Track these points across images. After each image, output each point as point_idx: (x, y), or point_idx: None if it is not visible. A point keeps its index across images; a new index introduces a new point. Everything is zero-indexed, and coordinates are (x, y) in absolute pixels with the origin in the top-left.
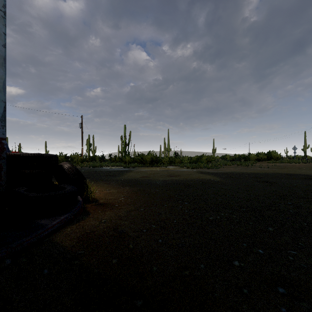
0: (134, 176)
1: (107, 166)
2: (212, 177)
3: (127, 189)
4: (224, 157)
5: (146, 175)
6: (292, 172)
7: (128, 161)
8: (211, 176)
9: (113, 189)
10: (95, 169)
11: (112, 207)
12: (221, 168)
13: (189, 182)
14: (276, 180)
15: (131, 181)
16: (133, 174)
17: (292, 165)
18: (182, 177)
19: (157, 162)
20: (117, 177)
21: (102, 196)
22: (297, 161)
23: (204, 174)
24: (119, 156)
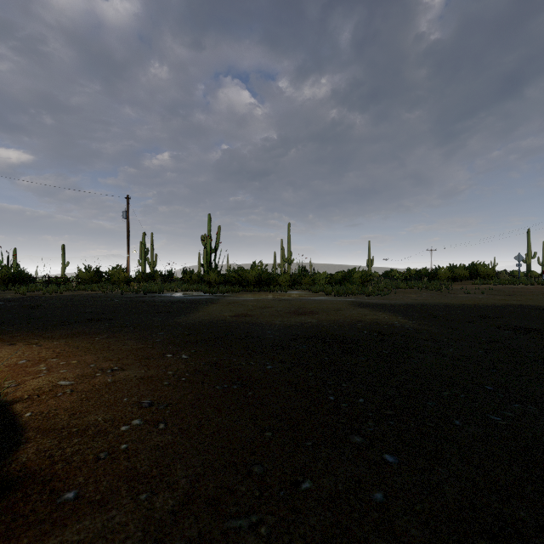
0: (219, 313)
1: (173, 291)
2: (393, 318)
3: (180, 365)
4: (388, 273)
5: (246, 312)
6: (543, 303)
7: (214, 281)
8: (390, 315)
9: (136, 366)
10: (146, 297)
11: (11, 543)
12: (391, 294)
13: (347, 331)
14: (542, 325)
15: (207, 329)
16: (218, 309)
17: (524, 289)
18: (324, 316)
19: (269, 283)
20: (178, 318)
21: (67, 407)
22: (526, 280)
23: (369, 310)
24: (198, 272)
